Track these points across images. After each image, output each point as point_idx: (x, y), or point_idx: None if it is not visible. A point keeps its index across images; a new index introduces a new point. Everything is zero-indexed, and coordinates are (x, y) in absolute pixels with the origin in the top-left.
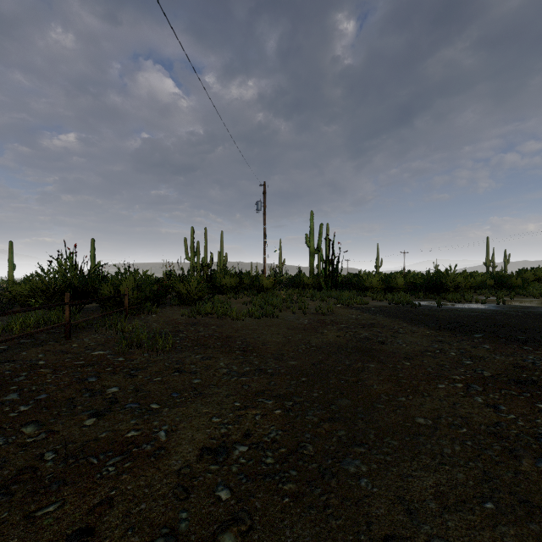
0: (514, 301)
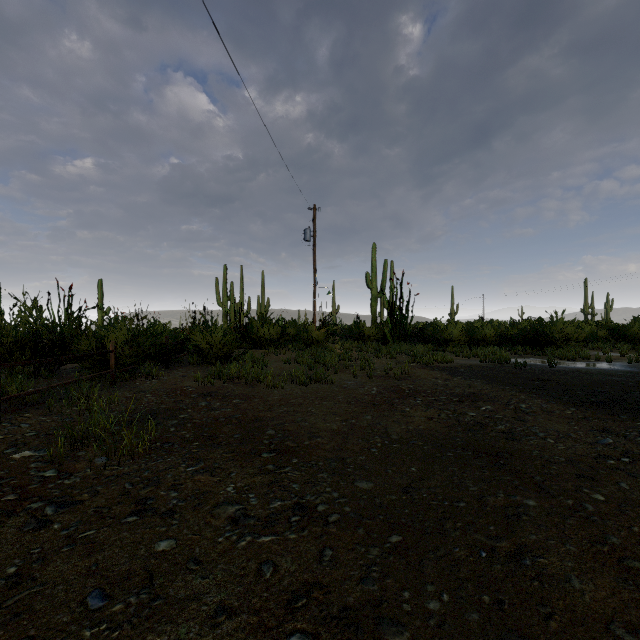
0: None
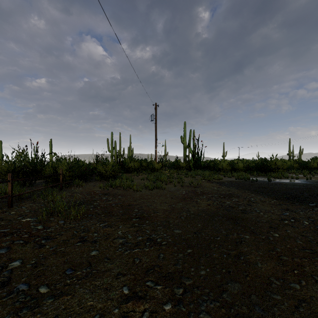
0: (315, 178)
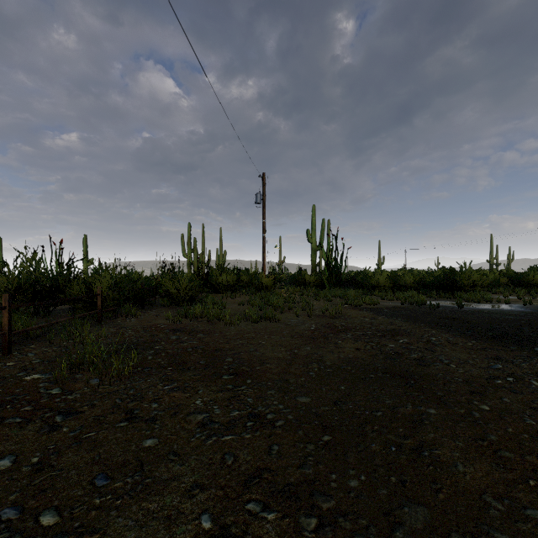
0: None
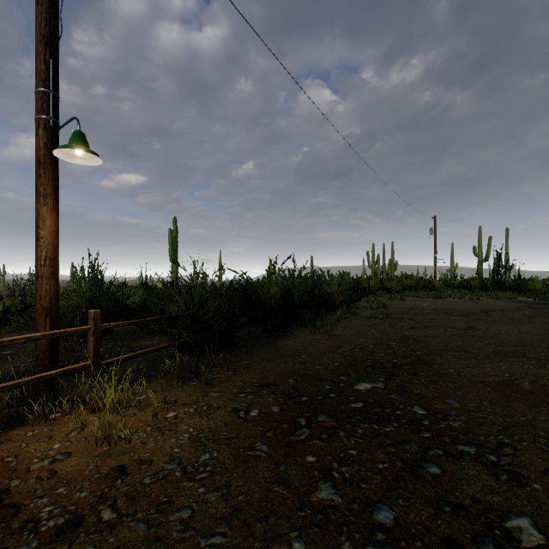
0: None
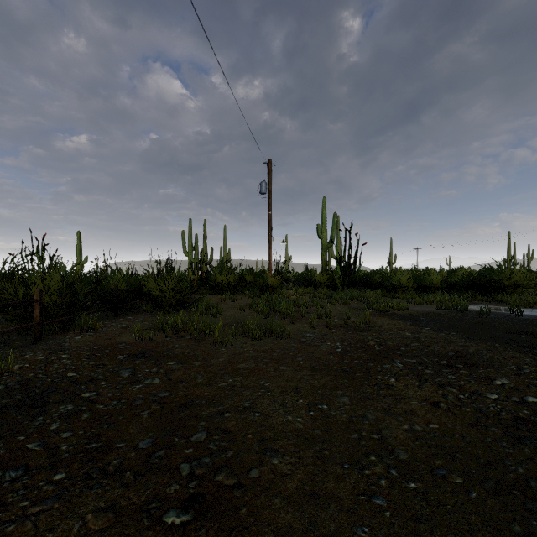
0: None
